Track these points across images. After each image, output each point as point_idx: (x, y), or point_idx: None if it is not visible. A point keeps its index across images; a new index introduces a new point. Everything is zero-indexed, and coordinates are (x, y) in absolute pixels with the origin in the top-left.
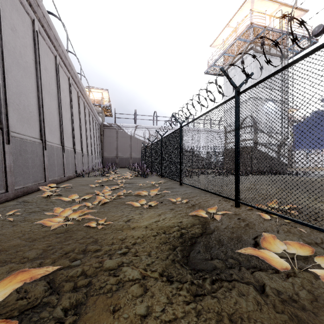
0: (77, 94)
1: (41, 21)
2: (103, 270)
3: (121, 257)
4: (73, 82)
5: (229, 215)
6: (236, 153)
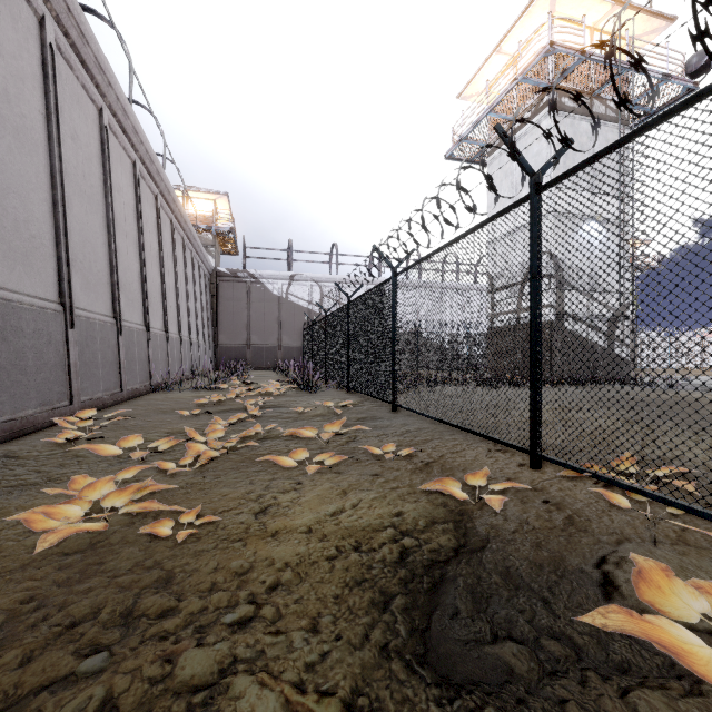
0: (155, 202)
1: (63, 21)
2: (170, 690)
3: (231, 640)
4: (145, 172)
5: (518, 492)
6: (533, 336)
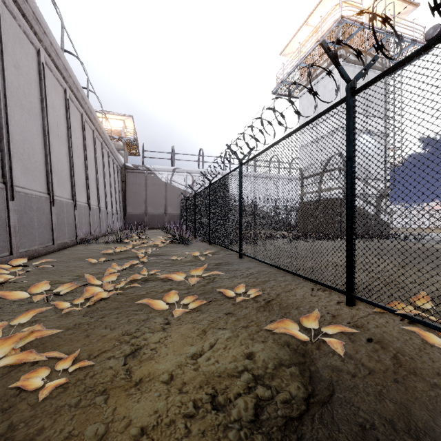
0: (81, 118)
1: None
2: None
3: None
4: (73, 97)
5: None
6: (349, 205)
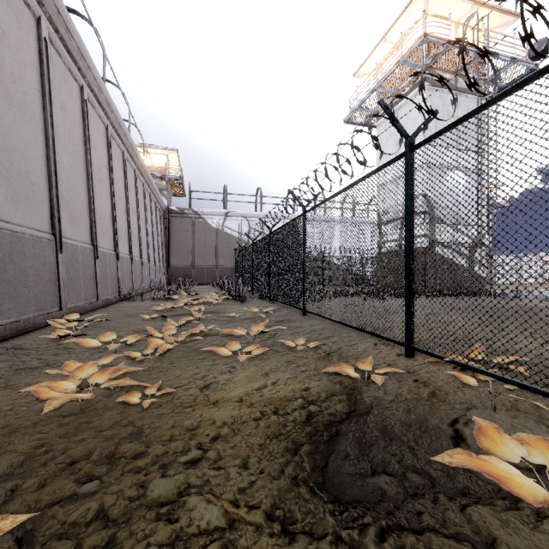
0: (123, 156)
1: (54, 20)
2: (144, 505)
3: (186, 473)
4: (115, 134)
5: (396, 373)
6: (408, 258)
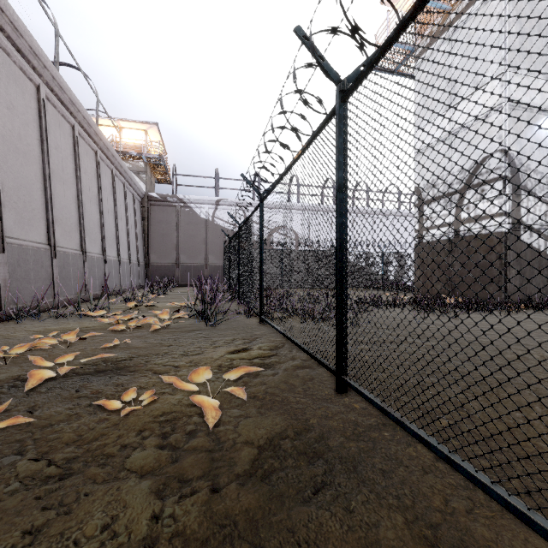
0: (37, 93)
1: None
2: None
3: None
4: (8, 44)
5: None
6: None
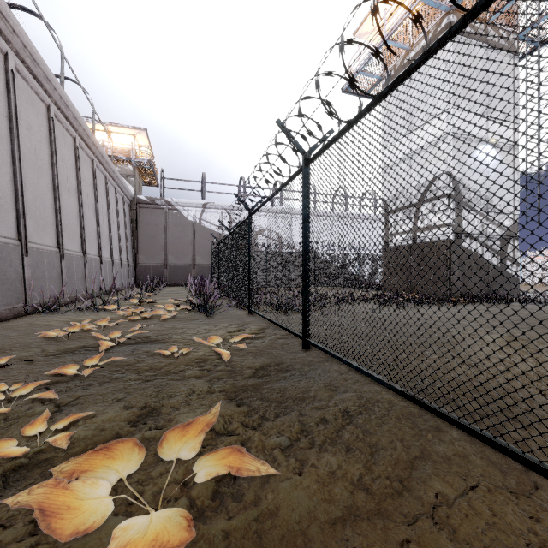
0: (47, 112)
1: None
2: None
3: None
4: (27, 73)
5: None
6: None
